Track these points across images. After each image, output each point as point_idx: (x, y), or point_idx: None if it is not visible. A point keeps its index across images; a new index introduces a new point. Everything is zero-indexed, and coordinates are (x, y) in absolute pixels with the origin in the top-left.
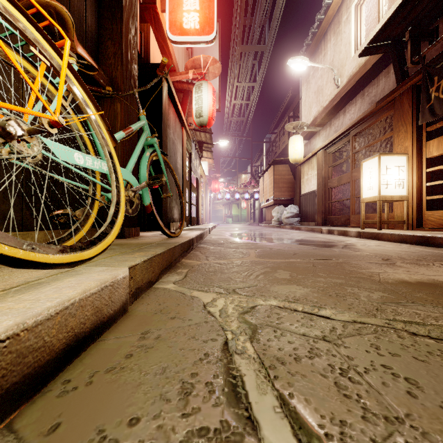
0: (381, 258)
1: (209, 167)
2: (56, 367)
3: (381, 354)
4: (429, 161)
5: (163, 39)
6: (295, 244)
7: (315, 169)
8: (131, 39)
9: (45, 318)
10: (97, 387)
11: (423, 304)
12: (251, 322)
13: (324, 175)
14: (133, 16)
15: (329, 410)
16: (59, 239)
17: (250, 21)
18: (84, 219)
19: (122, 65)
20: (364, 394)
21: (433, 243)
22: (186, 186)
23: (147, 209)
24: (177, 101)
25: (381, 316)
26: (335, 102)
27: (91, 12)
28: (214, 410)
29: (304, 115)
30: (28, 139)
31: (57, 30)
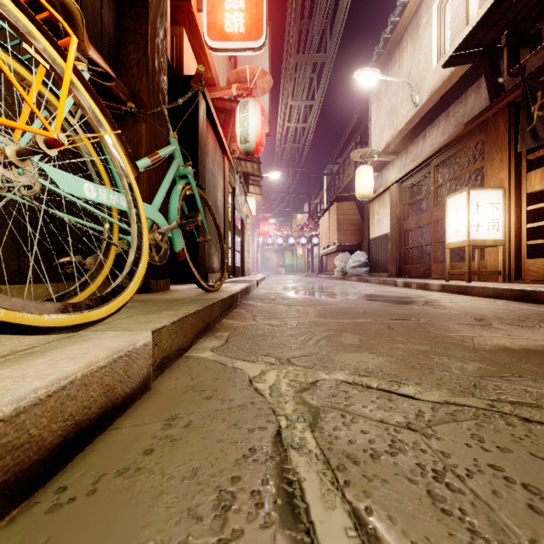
0: (472, 318)
1: (257, 205)
2: (47, 469)
3: (487, 449)
4: (530, 197)
5: (199, 46)
6: (364, 300)
7: (388, 207)
8: (159, 43)
9: (31, 404)
10: (102, 499)
11: (533, 378)
12: (311, 404)
13: (399, 215)
14: (162, 15)
15: (422, 533)
16: (64, 295)
17: (308, 25)
18: (97, 269)
19: (148, 76)
20: (469, 509)
21: (537, 299)
22: (228, 228)
23: (178, 256)
24: (217, 123)
25: (481, 395)
26: (412, 124)
27: (108, 9)
28: (262, 533)
29: (374, 141)
30: (18, 163)
31: (62, 26)
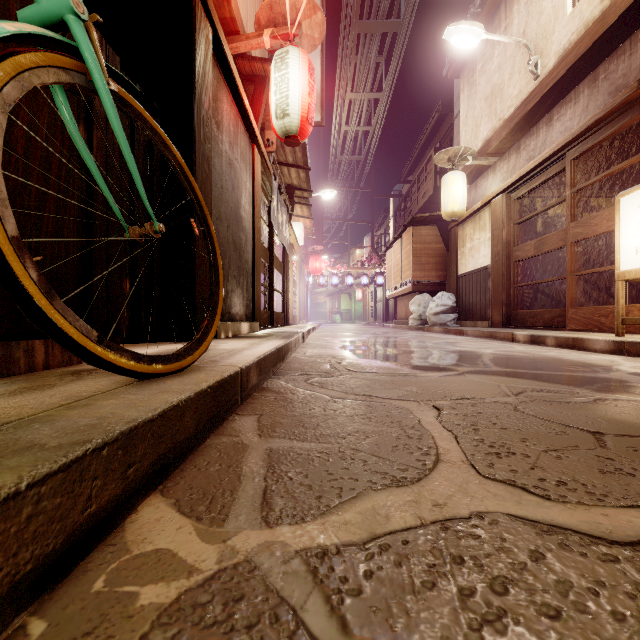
0: None
1: (305, 233)
2: None
3: None
4: None
5: None
6: (515, 378)
7: (489, 229)
8: None
9: None
10: None
11: None
12: None
13: (506, 238)
14: None
15: None
16: None
17: None
18: None
19: None
20: None
21: None
22: (263, 258)
23: None
24: (237, 79)
25: None
26: (530, 104)
27: None
28: None
29: (464, 142)
30: None
31: None
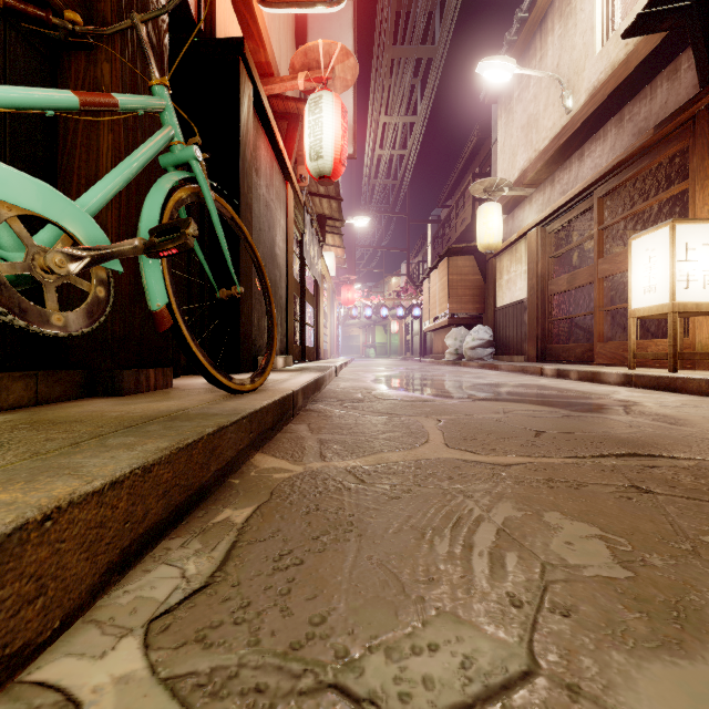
0: None
1: (337, 262)
2: None
3: None
4: None
5: (245, 6)
6: (515, 403)
7: (525, 261)
8: None
9: None
10: None
11: None
12: None
13: (541, 272)
14: None
15: None
16: None
17: (409, 5)
18: None
19: None
20: None
21: None
22: (295, 292)
23: (157, 320)
24: (274, 125)
25: None
26: (563, 138)
27: None
28: None
29: (501, 170)
30: None
31: None
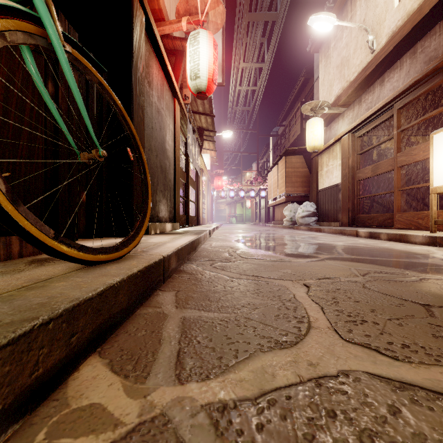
0: None
1: (211, 161)
2: None
3: None
4: None
5: None
6: (361, 263)
7: (339, 158)
8: None
9: None
10: None
11: None
12: None
13: (351, 164)
14: None
15: None
16: None
17: None
18: None
19: None
20: None
21: None
22: (182, 178)
23: None
24: (163, 51)
25: None
26: (368, 70)
27: None
28: None
29: (322, 97)
30: None
31: None
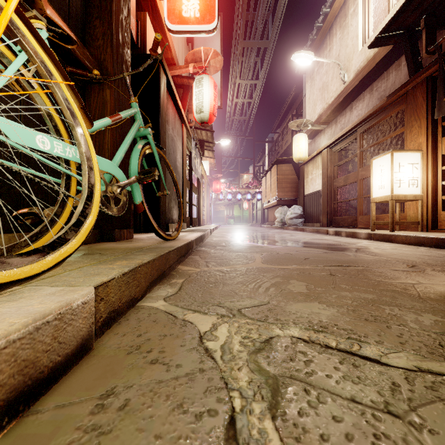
0: (405, 264)
1: (210, 167)
2: None
3: None
4: None
5: (161, 30)
6: (303, 247)
7: (320, 168)
8: (122, 19)
9: None
10: None
11: None
12: (268, 372)
13: (329, 174)
14: None
15: None
16: (13, 246)
17: (253, 16)
18: (52, 220)
19: (112, 47)
20: None
21: None
22: (186, 186)
23: (138, 208)
24: (176, 95)
25: None
26: (341, 98)
27: None
28: None
29: (308, 113)
30: None
31: None
